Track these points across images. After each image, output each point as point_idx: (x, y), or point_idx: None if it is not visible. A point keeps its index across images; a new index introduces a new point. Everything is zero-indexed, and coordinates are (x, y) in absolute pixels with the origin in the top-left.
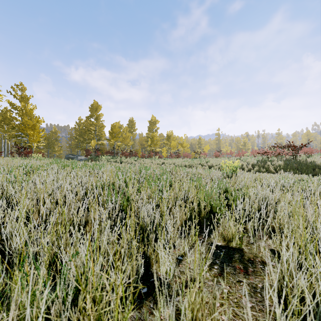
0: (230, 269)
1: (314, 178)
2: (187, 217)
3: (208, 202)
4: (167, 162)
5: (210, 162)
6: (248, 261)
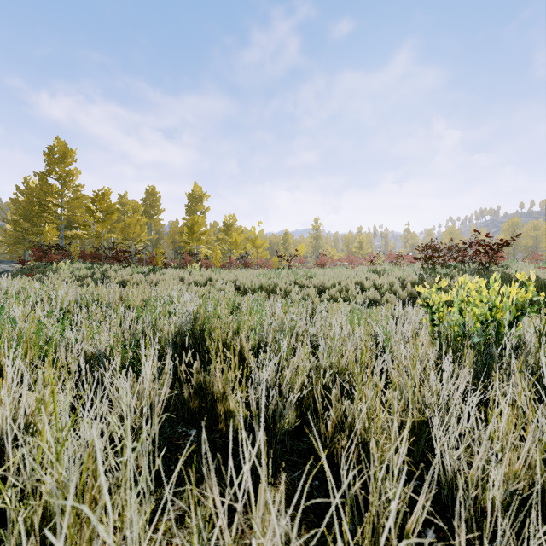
0: None
1: None
2: None
3: None
4: (217, 279)
5: (317, 277)
6: None
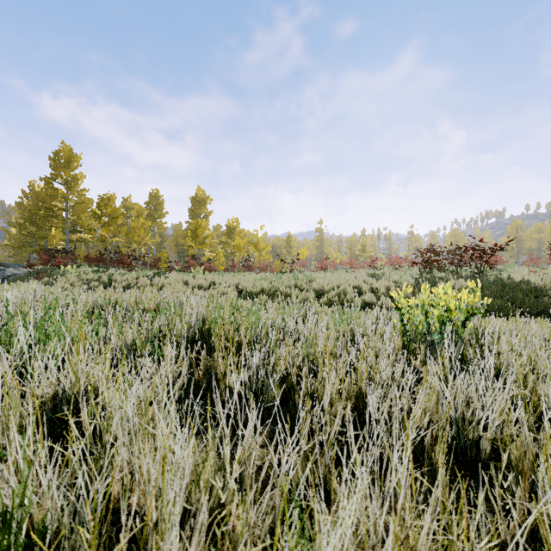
0: None
1: None
2: None
3: None
4: (220, 282)
5: (317, 281)
6: None
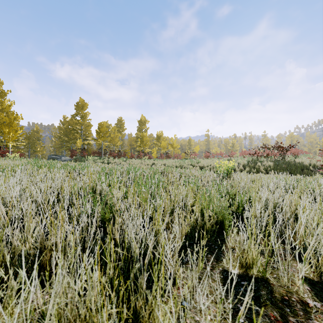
0: (263, 321)
1: (311, 178)
2: (186, 230)
3: (214, 211)
4: (157, 163)
5: (201, 162)
6: (282, 301)
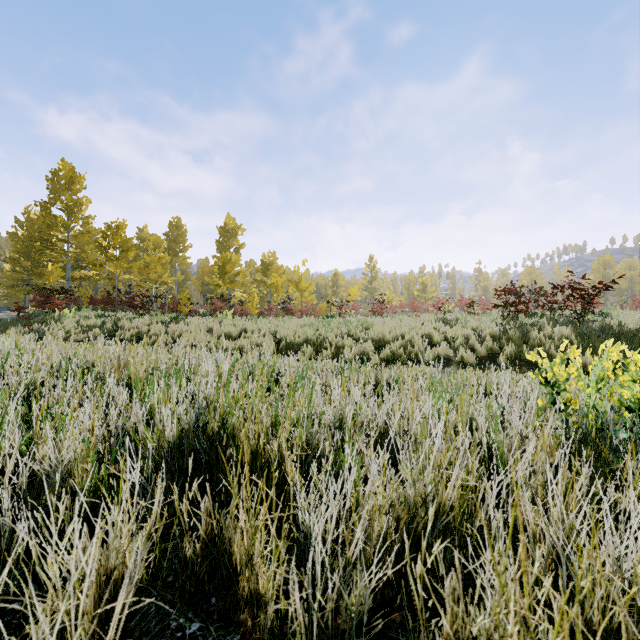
0: None
1: None
2: None
3: None
4: (253, 330)
5: (375, 328)
6: None
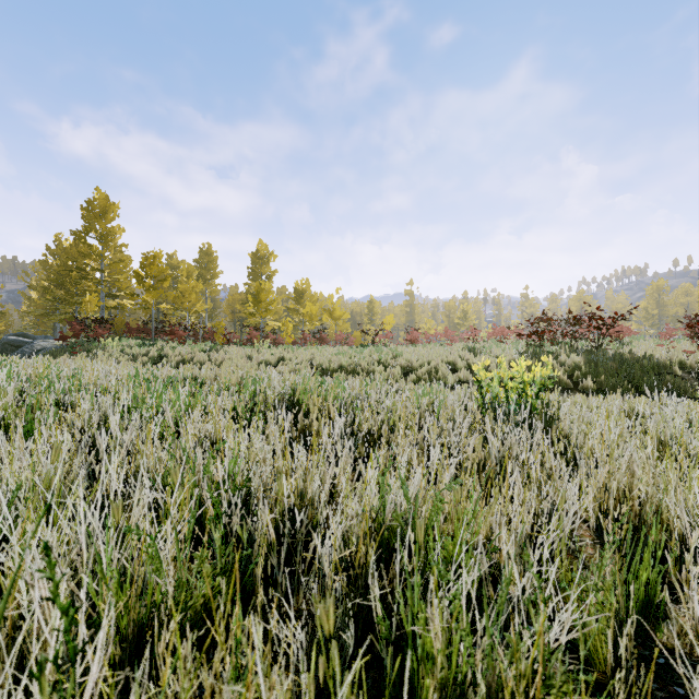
0: None
1: None
2: None
3: None
4: (291, 358)
5: (405, 356)
6: None
